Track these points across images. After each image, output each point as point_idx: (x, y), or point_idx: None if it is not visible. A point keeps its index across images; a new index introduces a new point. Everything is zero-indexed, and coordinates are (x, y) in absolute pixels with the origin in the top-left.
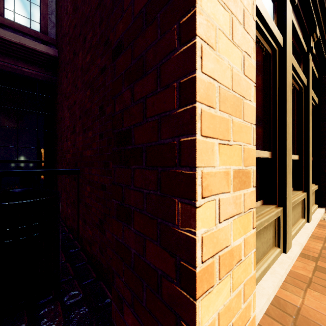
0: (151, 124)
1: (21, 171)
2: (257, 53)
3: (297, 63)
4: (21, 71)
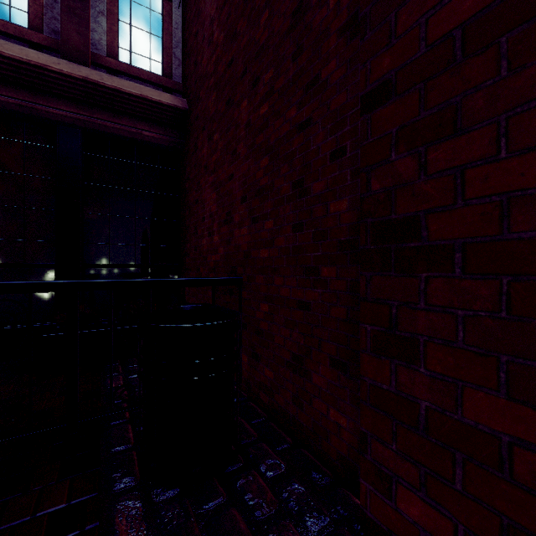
0: (478, 208)
1: (173, 280)
2: None
3: None
4: (140, 136)
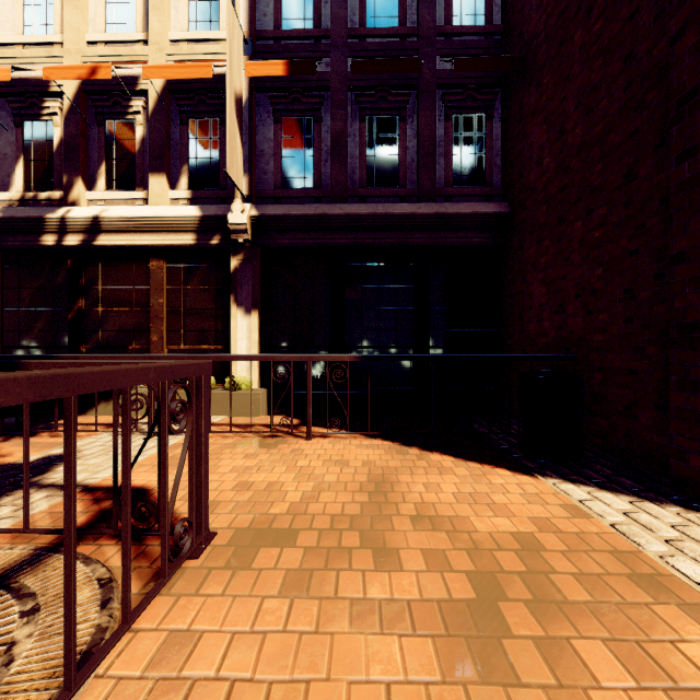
0: None
1: (525, 356)
2: None
3: None
4: (470, 243)
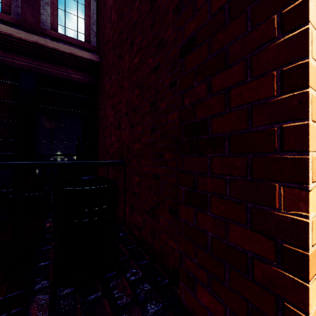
0: (236, 113)
1: (82, 162)
2: None
3: None
4: (70, 77)
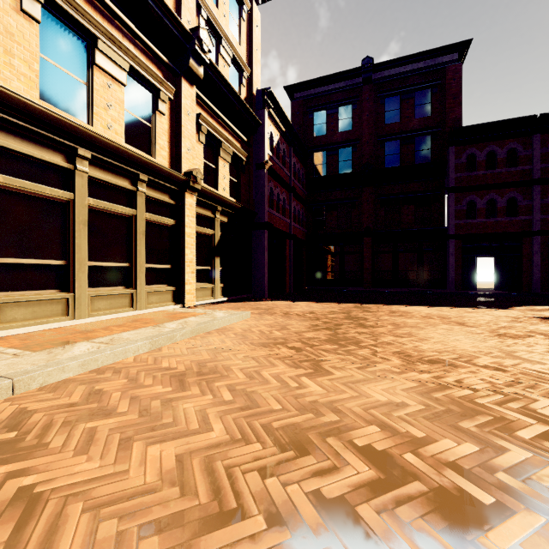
0: None
1: None
2: (43, 206)
3: (109, 203)
4: None
